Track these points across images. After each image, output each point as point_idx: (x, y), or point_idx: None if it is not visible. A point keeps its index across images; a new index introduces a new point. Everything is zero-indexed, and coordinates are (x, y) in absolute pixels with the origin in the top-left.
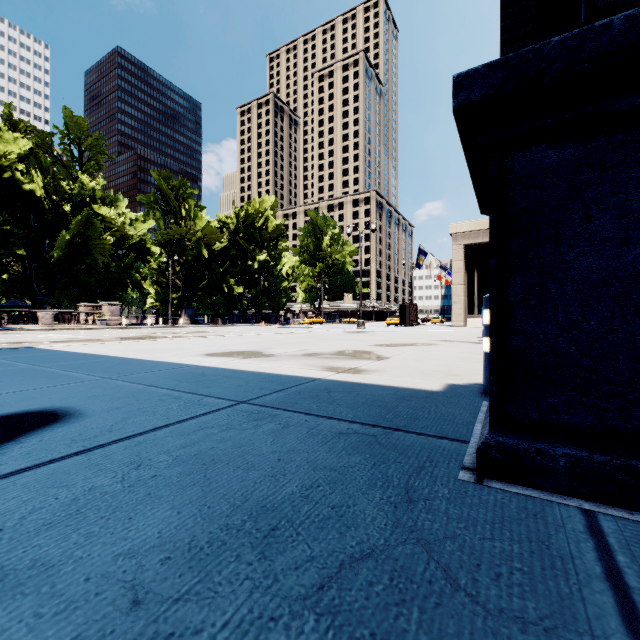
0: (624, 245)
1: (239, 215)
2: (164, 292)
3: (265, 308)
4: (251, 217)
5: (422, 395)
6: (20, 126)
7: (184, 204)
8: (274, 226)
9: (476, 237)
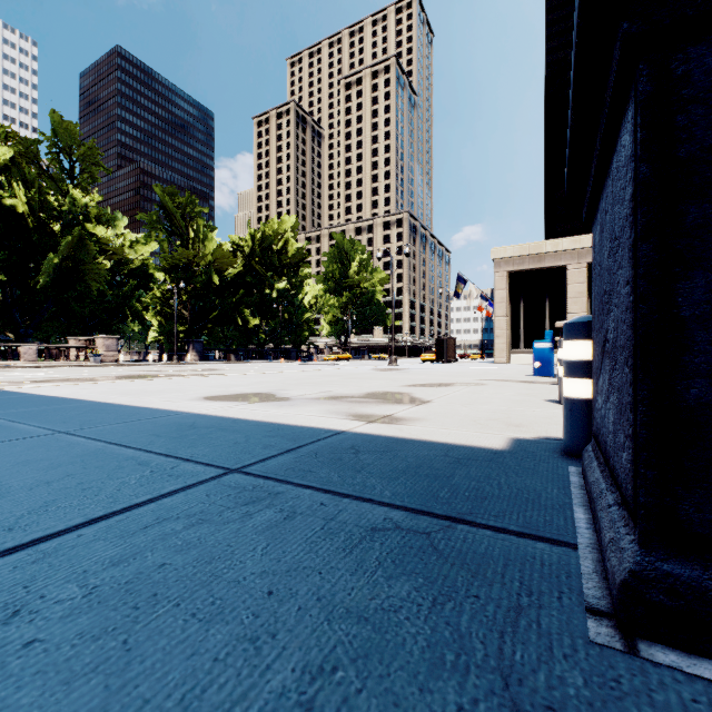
0: None
1: (255, 237)
2: (169, 324)
3: (285, 342)
4: (269, 239)
5: (483, 456)
6: None
7: (192, 224)
8: (295, 250)
9: (521, 263)
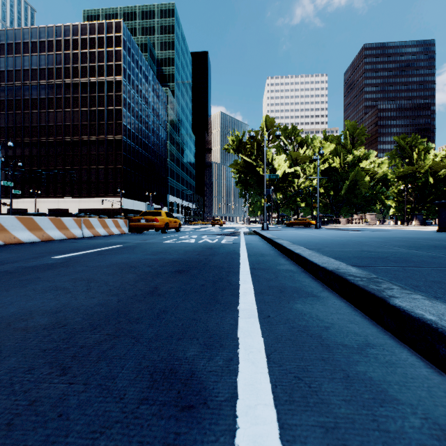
0: (444, 215)
1: None
2: (400, 206)
3: None
4: None
5: None
6: (329, 138)
7: (415, 149)
8: None
9: None
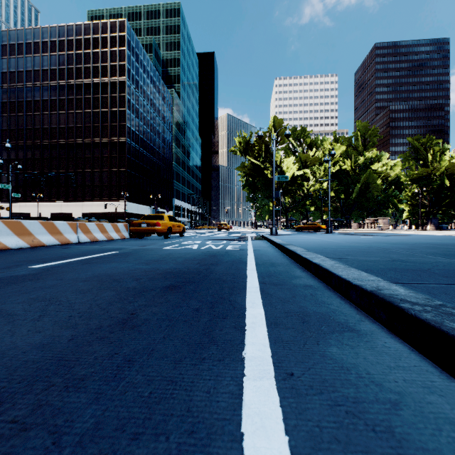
0: None
1: None
2: (414, 209)
3: None
4: None
5: None
6: (339, 140)
7: (430, 151)
8: None
9: None
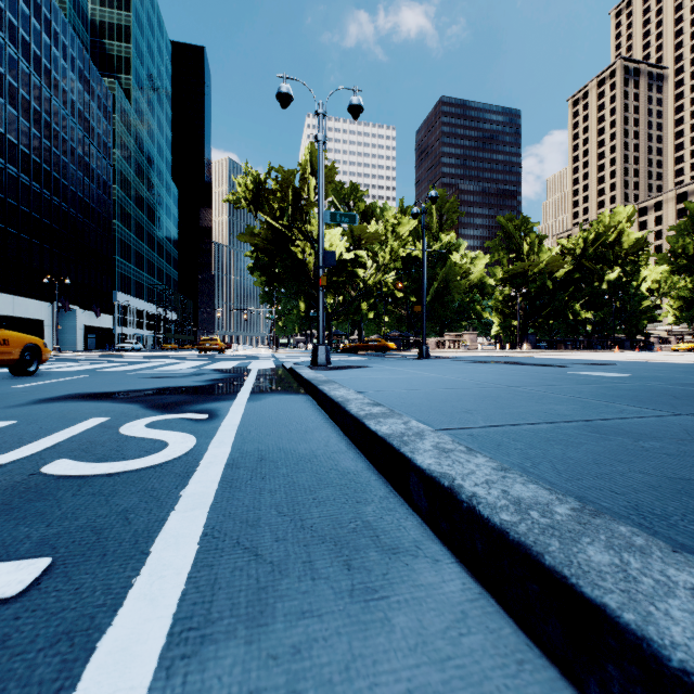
0: None
1: (586, 238)
2: (507, 321)
3: (616, 332)
4: (601, 237)
5: None
6: (407, 212)
7: (525, 239)
8: (632, 241)
9: None
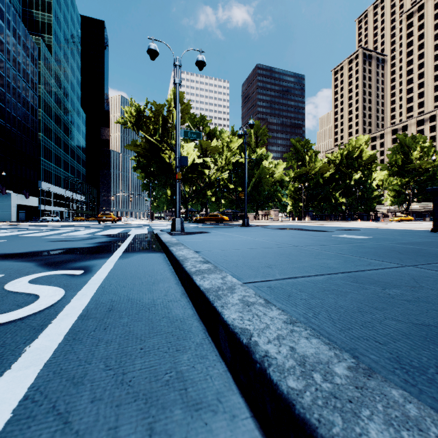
0: None
1: (342, 153)
2: (296, 203)
3: (359, 210)
4: (350, 153)
5: None
6: (236, 134)
7: (307, 153)
8: (368, 156)
9: None
